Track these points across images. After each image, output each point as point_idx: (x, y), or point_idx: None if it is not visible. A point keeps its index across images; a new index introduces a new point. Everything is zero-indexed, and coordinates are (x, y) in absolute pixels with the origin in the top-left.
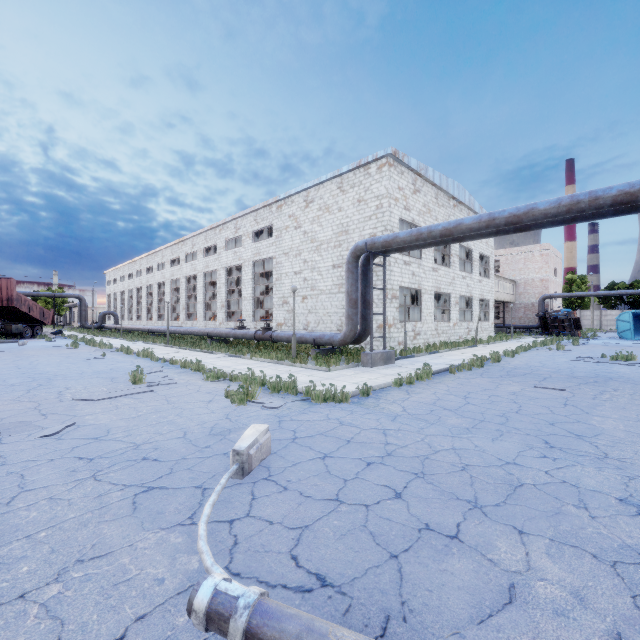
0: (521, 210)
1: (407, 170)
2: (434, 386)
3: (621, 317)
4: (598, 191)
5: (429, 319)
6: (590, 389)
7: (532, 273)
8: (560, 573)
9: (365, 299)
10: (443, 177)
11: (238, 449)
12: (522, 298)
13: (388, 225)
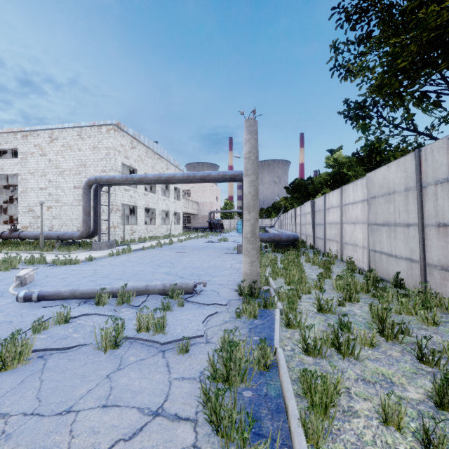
0: (171, 175)
1: (127, 135)
2: (130, 255)
3: (238, 223)
4: (195, 173)
5: (142, 223)
6: (195, 251)
7: (206, 198)
8: (132, 283)
9: (96, 211)
10: (151, 141)
11: (19, 275)
12: (201, 212)
13: (114, 166)
